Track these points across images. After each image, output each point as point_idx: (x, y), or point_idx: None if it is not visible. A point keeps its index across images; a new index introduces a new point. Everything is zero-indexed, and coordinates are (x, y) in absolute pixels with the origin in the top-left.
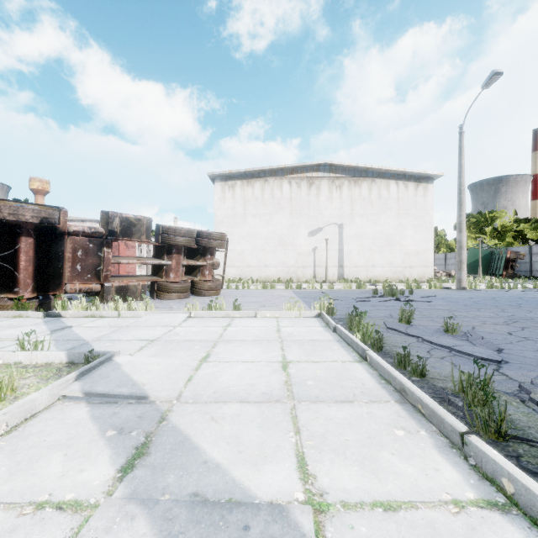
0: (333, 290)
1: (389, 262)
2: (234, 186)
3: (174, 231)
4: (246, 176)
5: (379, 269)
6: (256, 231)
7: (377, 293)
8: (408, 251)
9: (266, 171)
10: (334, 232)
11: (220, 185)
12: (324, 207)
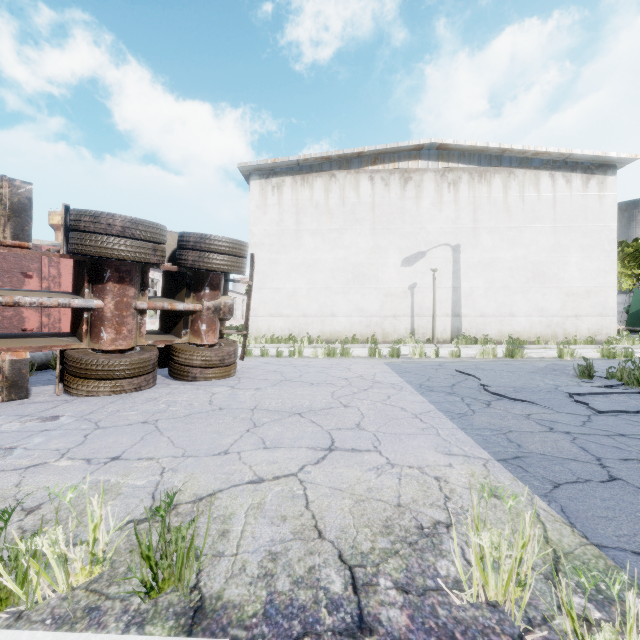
0: (464, 360)
1: (539, 308)
2: (281, 185)
3: (94, 220)
4: (300, 169)
5: (521, 320)
6: (317, 258)
7: (593, 376)
8: (571, 290)
9: (333, 161)
10: (446, 259)
11: (259, 184)
12: (429, 217)
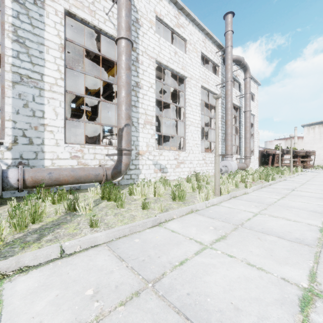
0: None
1: None
2: (314, 127)
3: (299, 152)
4: (321, 122)
5: None
6: None
7: None
8: None
9: None
10: None
11: (306, 128)
12: None
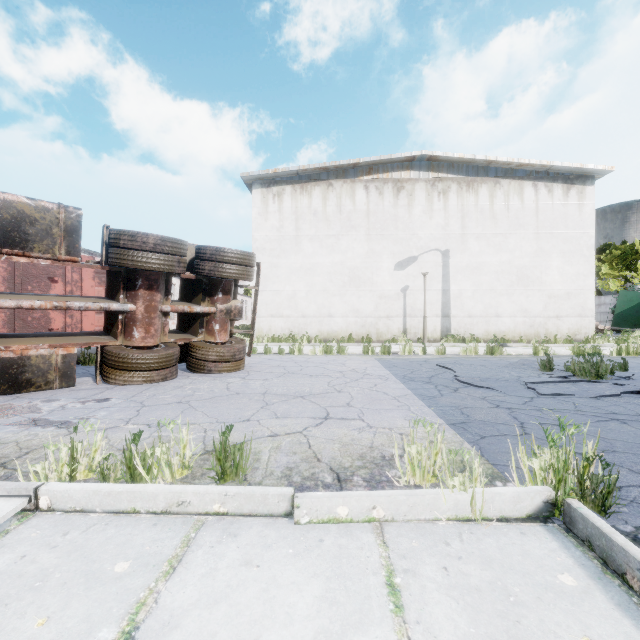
0: (447, 357)
1: (523, 310)
2: (282, 194)
3: (131, 238)
4: (300, 178)
5: (506, 320)
6: (315, 262)
7: (552, 369)
8: (552, 292)
9: (330, 171)
10: (436, 263)
11: (260, 193)
12: (420, 224)
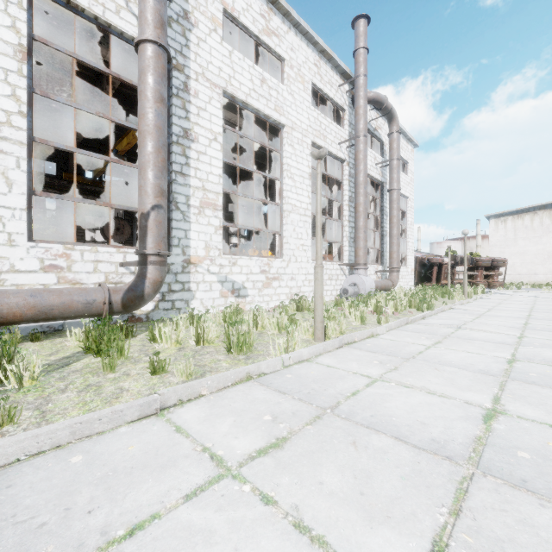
0: None
1: None
2: (506, 220)
3: (481, 260)
4: (516, 212)
5: None
6: (526, 250)
7: None
8: None
9: (535, 207)
10: None
11: (494, 221)
12: None
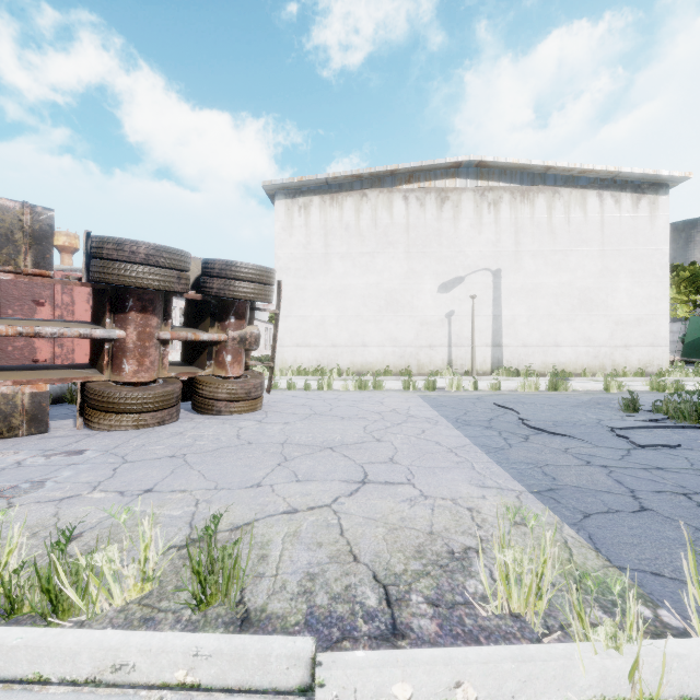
0: (504, 394)
1: (586, 338)
2: (309, 205)
3: (117, 247)
4: (329, 187)
5: (567, 350)
6: (347, 284)
7: (638, 409)
8: (620, 318)
9: (364, 179)
10: (486, 284)
11: (284, 204)
12: (467, 240)
